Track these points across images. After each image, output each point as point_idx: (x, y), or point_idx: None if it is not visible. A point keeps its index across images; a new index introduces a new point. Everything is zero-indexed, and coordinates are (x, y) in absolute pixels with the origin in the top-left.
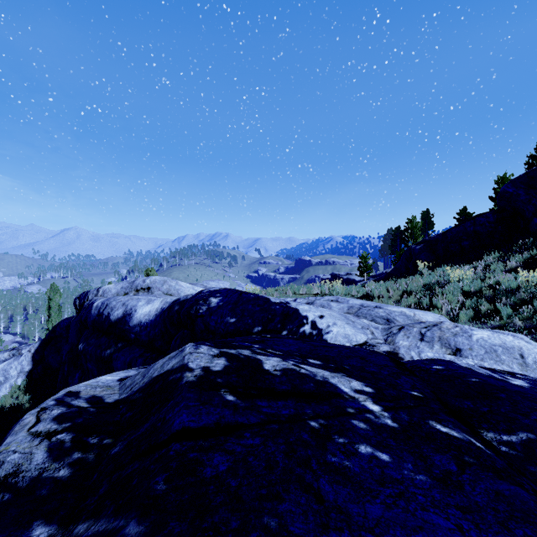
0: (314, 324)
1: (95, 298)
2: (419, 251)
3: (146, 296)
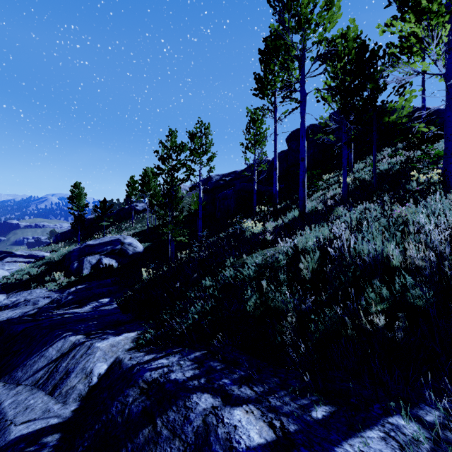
0: (16, 253)
1: None
2: (58, 236)
3: None
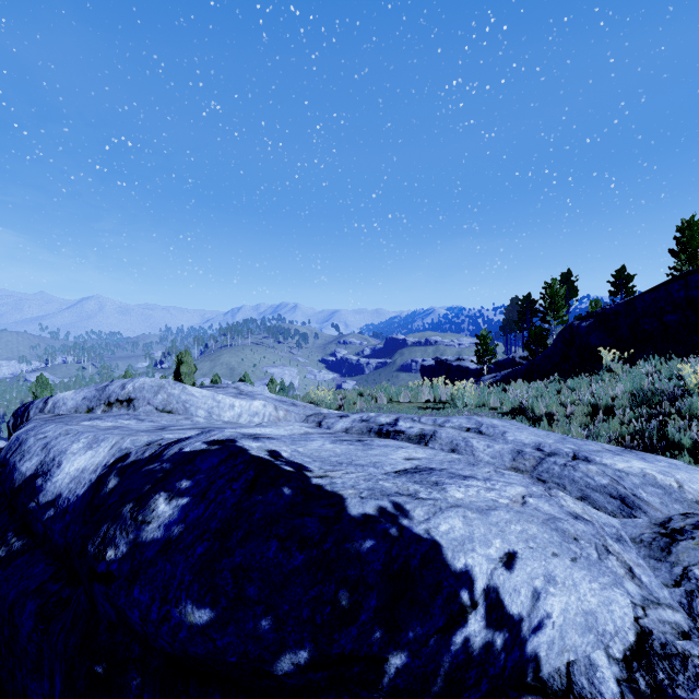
0: (494, 601)
1: (33, 417)
2: (586, 330)
3: (114, 419)
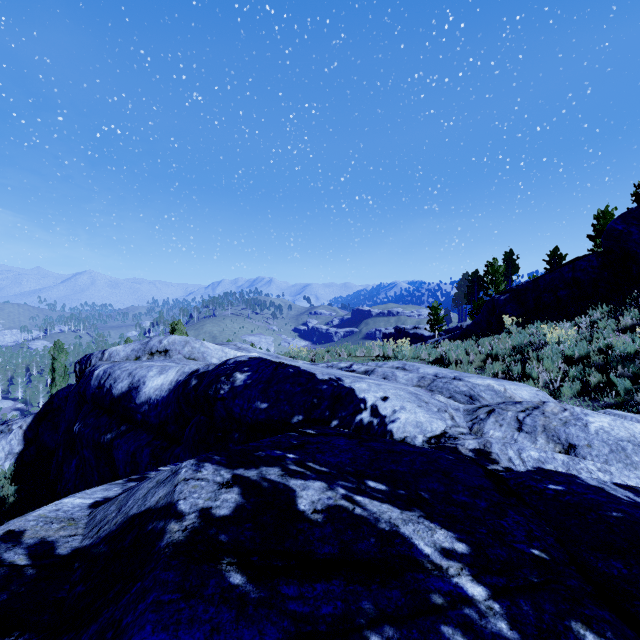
0: (375, 409)
1: (98, 363)
2: (504, 302)
3: (161, 362)
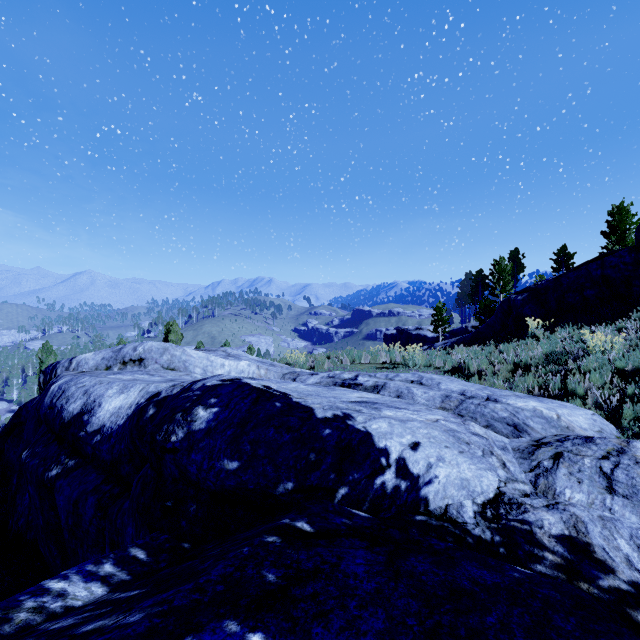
0: (402, 465)
1: (62, 374)
2: (521, 303)
3: (132, 374)
